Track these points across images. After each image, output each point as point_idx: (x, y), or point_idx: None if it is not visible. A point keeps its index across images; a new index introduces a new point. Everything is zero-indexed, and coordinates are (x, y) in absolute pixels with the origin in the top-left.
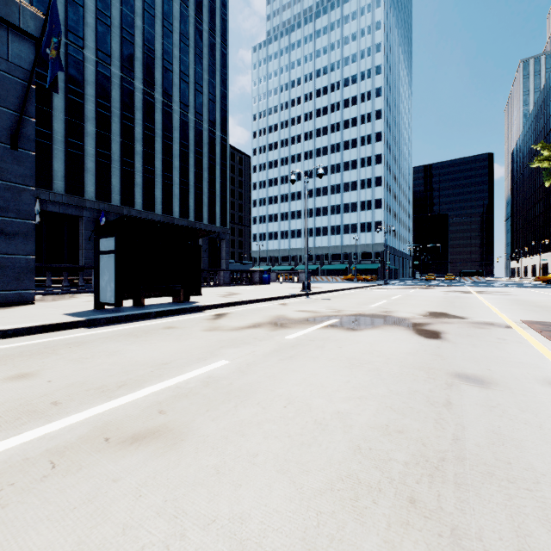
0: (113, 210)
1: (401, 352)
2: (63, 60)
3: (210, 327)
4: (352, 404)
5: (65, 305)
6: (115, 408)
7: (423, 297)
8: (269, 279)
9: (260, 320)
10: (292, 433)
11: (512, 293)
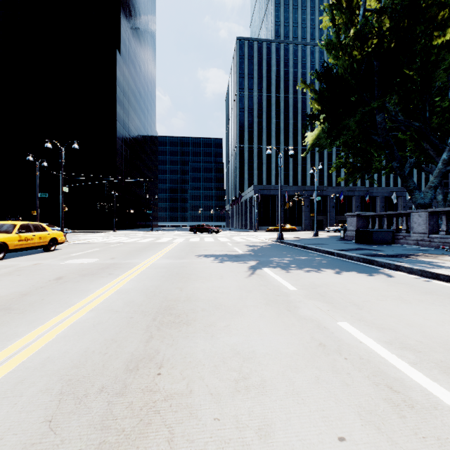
0: None
1: None
2: None
3: None
4: None
5: None
6: None
7: None
8: None
9: None
10: None
11: None
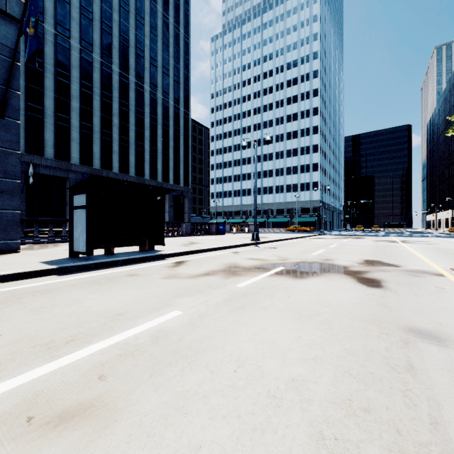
0: (94, 173)
1: (348, 302)
2: (52, 48)
3: (169, 275)
4: (307, 367)
5: (45, 253)
6: (54, 371)
7: (356, 246)
8: (223, 230)
9: (214, 268)
10: (242, 411)
11: (433, 242)
